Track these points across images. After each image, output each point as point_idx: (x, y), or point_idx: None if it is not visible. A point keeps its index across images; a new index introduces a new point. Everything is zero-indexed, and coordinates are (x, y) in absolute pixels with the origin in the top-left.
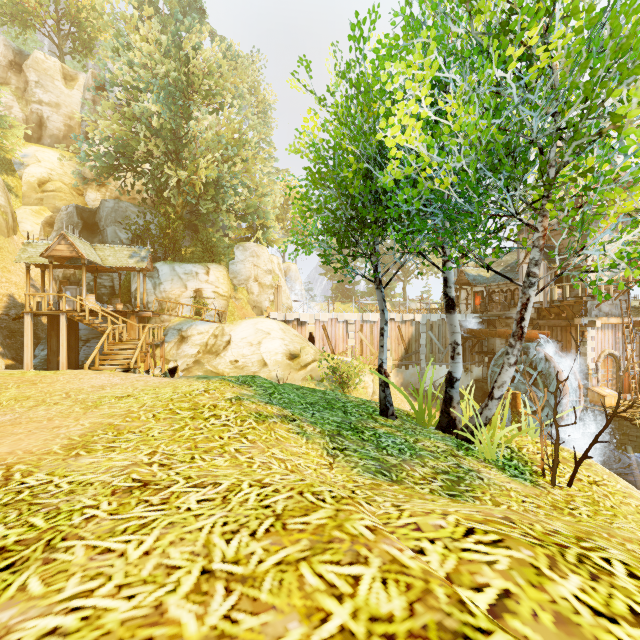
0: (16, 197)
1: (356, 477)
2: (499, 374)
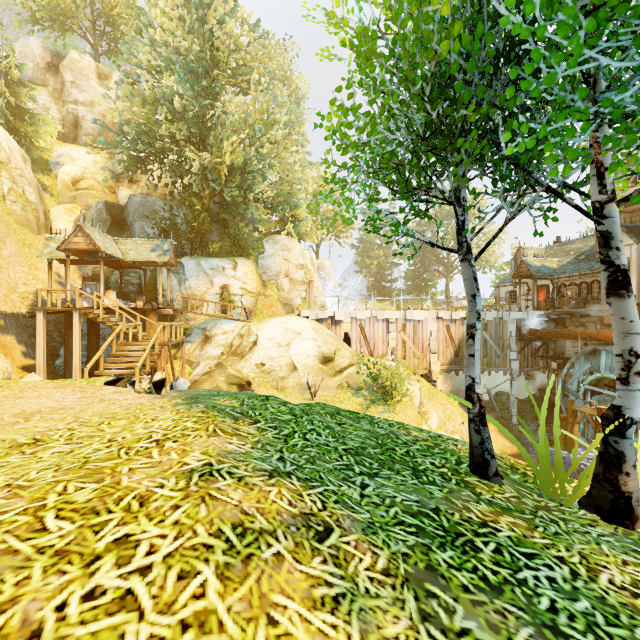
0: (51, 196)
1: None
2: None
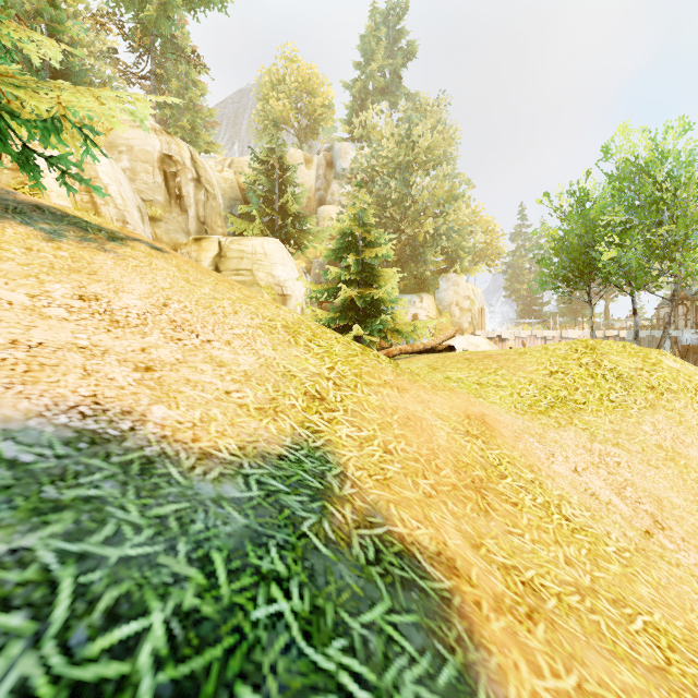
0: None
1: None
2: (659, 342)
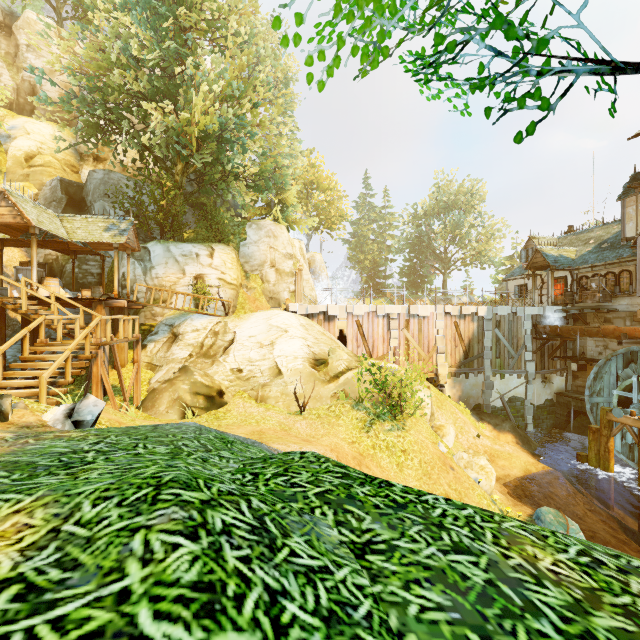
0: None
1: None
2: None
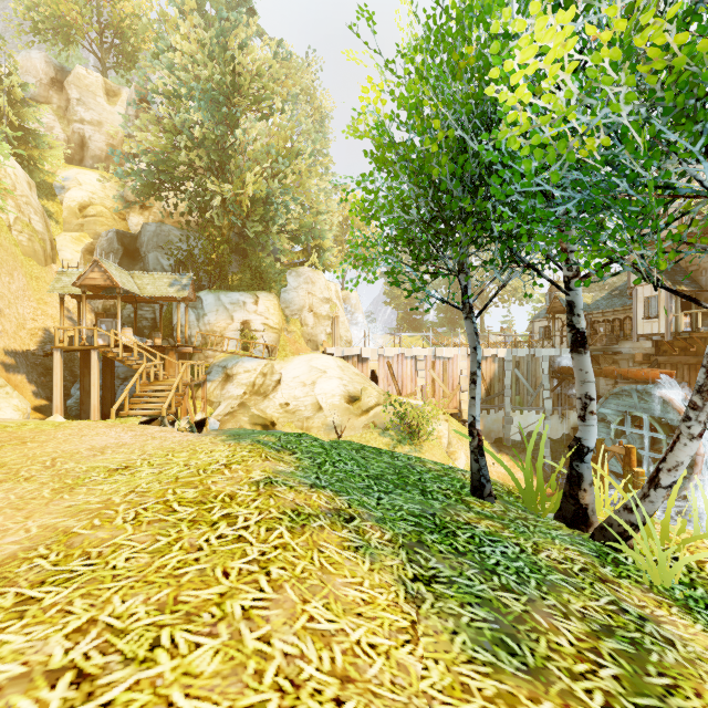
0: (56, 223)
1: (464, 670)
2: (670, 450)
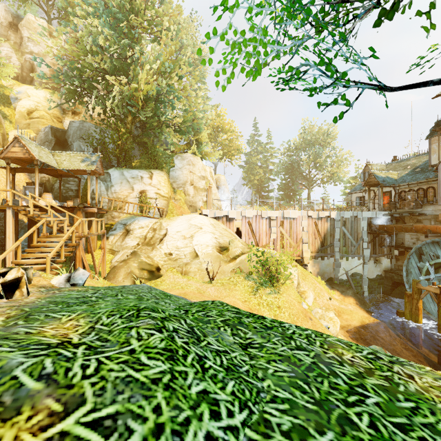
0: (10, 123)
1: None
2: None
